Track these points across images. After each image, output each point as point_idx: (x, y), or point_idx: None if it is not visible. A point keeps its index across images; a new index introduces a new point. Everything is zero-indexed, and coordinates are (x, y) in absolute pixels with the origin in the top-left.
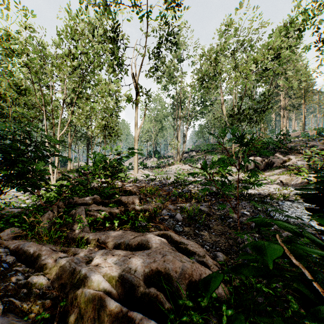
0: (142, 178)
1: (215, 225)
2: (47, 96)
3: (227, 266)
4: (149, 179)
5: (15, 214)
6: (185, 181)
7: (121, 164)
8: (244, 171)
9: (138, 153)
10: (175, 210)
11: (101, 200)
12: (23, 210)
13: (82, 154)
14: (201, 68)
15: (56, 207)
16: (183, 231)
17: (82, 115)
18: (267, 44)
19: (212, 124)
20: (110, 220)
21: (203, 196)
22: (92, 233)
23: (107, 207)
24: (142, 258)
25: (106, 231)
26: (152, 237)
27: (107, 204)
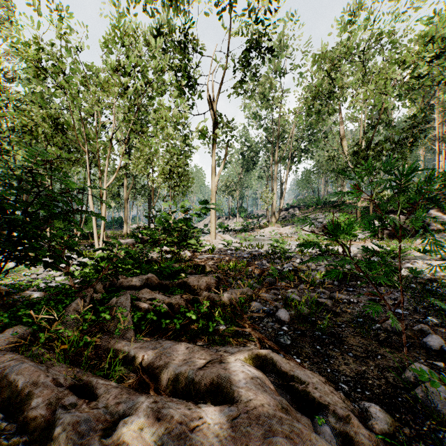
0: (222, 246)
1: (349, 334)
2: (93, 133)
3: (400, 445)
4: (231, 248)
5: (34, 300)
6: (286, 252)
7: (190, 226)
8: (377, 237)
9: (215, 210)
10: (274, 301)
11: (158, 282)
12: (47, 294)
13: (143, 213)
14: (309, 84)
15: (92, 292)
16: (292, 345)
17: (140, 159)
18: (418, 37)
19: (323, 168)
20: (168, 317)
21: (318, 277)
22: (137, 342)
23: (167, 293)
24: (217, 436)
25: (160, 340)
26: (238, 371)
27: (167, 288)
